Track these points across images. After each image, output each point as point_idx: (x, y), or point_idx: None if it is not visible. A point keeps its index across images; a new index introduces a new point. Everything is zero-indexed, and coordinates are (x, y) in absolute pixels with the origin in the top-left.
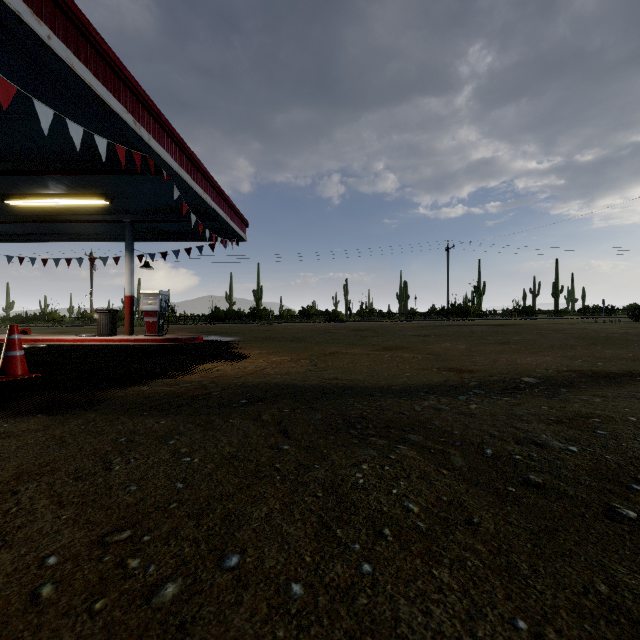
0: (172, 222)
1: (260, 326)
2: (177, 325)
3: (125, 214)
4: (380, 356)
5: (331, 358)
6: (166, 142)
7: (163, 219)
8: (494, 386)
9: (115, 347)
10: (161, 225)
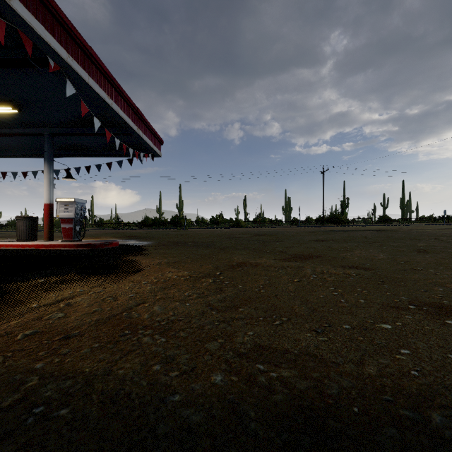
0: (89, 135)
1: (176, 231)
2: (111, 230)
3: (44, 127)
4: (300, 271)
5: (240, 274)
6: (47, 19)
7: (79, 132)
8: None
9: (19, 254)
10: (82, 140)
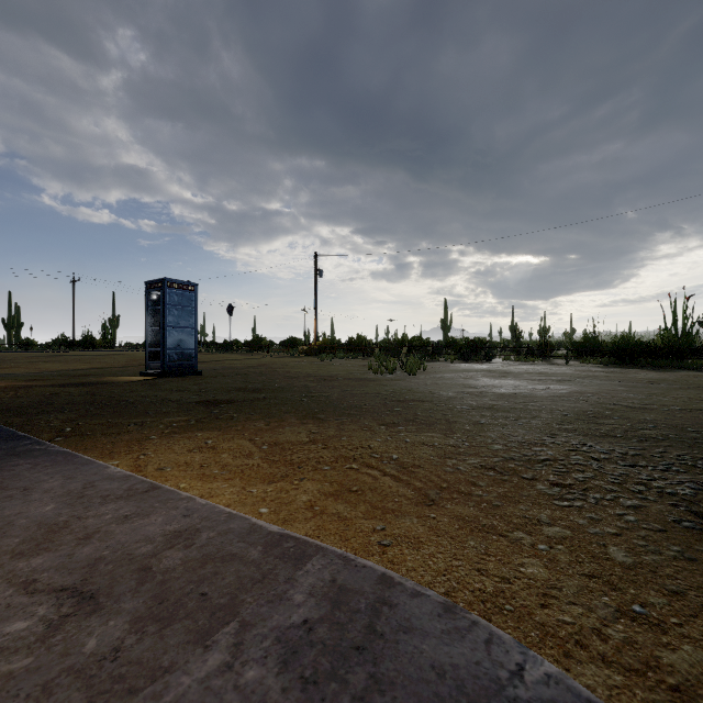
0: None
1: None
2: None
3: None
4: (2, 370)
5: None
6: None
7: None
8: (56, 372)
9: None
10: None
